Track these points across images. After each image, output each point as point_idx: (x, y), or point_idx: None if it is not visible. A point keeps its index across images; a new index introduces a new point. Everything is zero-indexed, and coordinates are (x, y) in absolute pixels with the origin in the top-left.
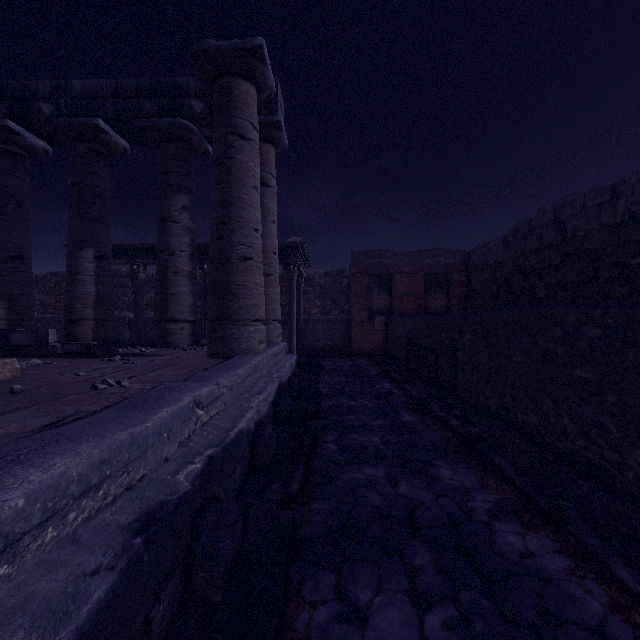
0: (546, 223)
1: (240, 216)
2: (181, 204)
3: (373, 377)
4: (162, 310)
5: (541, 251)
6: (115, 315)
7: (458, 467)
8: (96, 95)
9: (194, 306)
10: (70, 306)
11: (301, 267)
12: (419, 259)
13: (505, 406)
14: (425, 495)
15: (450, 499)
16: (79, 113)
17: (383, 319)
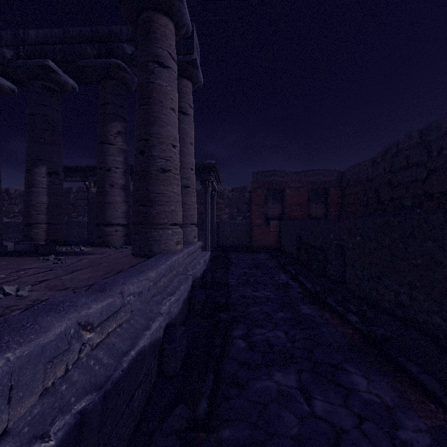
0: (412, 145)
1: (159, 133)
2: (116, 130)
3: (271, 269)
4: (100, 216)
5: (408, 168)
6: (77, 220)
7: (370, 374)
8: (47, 41)
9: (127, 212)
10: (27, 212)
11: (214, 183)
12: (304, 177)
13: (401, 304)
14: (346, 417)
15: (376, 425)
16: (34, 56)
17: (276, 223)
